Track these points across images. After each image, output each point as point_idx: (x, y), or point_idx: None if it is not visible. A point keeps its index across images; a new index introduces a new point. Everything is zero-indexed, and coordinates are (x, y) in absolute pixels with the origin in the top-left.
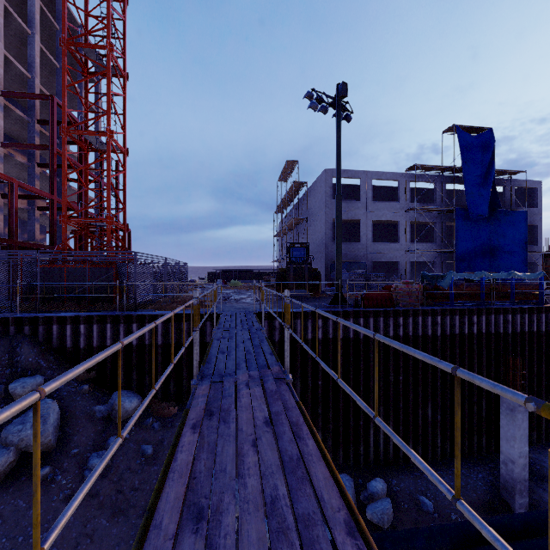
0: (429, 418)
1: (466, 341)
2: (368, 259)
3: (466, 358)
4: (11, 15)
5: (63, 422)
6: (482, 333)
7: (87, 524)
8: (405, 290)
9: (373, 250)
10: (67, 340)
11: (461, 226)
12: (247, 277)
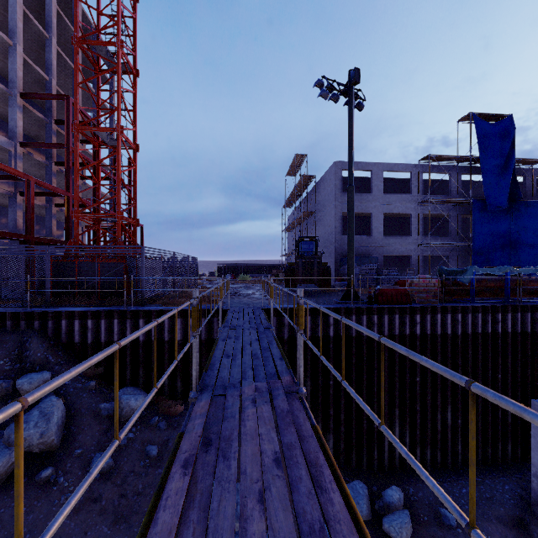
0: (448, 423)
1: (489, 341)
2: (379, 253)
3: (489, 359)
4: (30, 19)
5: (68, 420)
6: (507, 332)
7: (87, 531)
8: (421, 286)
9: (384, 244)
10: (75, 335)
11: (478, 218)
12: (255, 271)
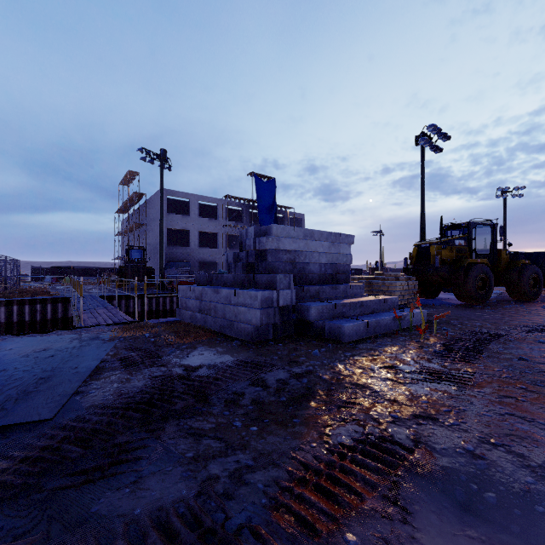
0: None
1: None
2: (195, 259)
3: None
4: None
5: None
6: None
7: None
8: None
9: (199, 253)
10: None
11: None
12: (83, 274)
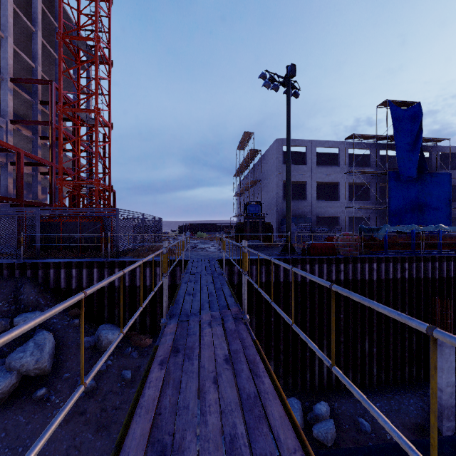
0: (366, 351)
1: (398, 285)
2: (313, 214)
3: (398, 300)
4: (19, 15)
5: (57, 350)
6: (413, 277)
7: (75, 438)
8: (345, 241)
9: (317, 207)
10: (61, 282)
11: (393, 186)
12: (211, 229)
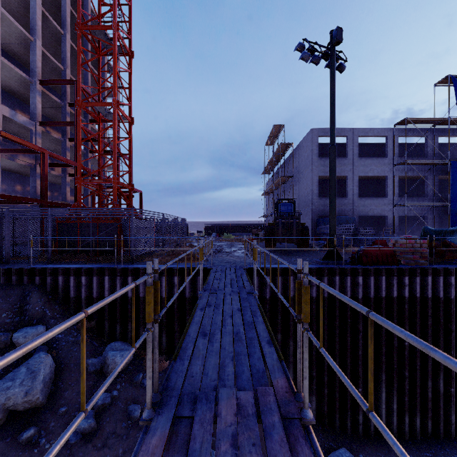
0: (440, 391)
1: None
2: (354, 213)
3: None
4: (48, 19)
5: (57, 374)
6: None
7: None
8: (407, 246)
9: (359, 205)
10: (71, 291)
11: (456, 179)
12: (237, 230)
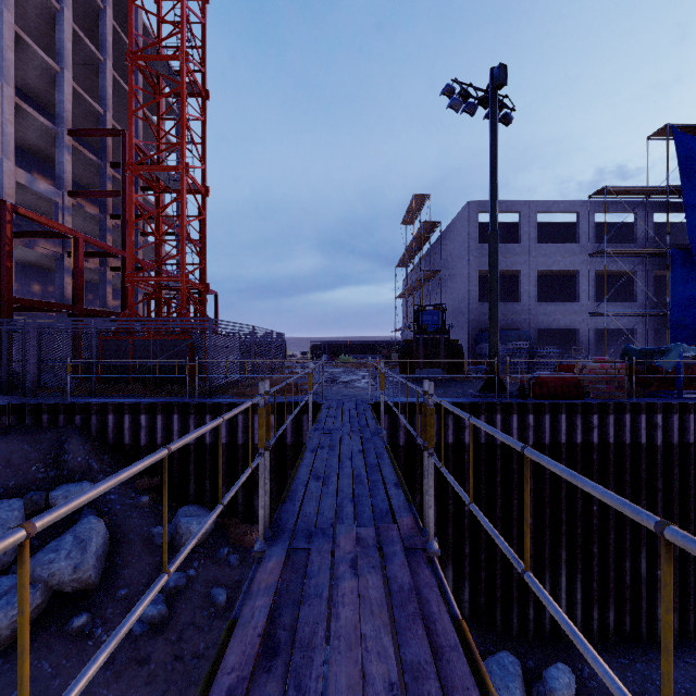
0: (642, 574)
1: None
2: (531, 325)
3: None
4: (80, 39)
5: (112, 548)
6: None
7: None
8: (598, 373)
9: (538, 313)
10: (125, 435)
11: (679, 275)
12: (360, 351)
